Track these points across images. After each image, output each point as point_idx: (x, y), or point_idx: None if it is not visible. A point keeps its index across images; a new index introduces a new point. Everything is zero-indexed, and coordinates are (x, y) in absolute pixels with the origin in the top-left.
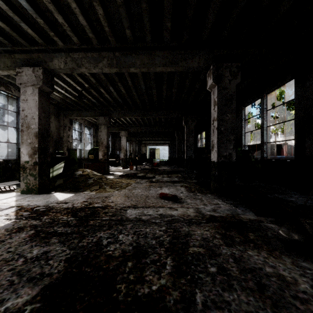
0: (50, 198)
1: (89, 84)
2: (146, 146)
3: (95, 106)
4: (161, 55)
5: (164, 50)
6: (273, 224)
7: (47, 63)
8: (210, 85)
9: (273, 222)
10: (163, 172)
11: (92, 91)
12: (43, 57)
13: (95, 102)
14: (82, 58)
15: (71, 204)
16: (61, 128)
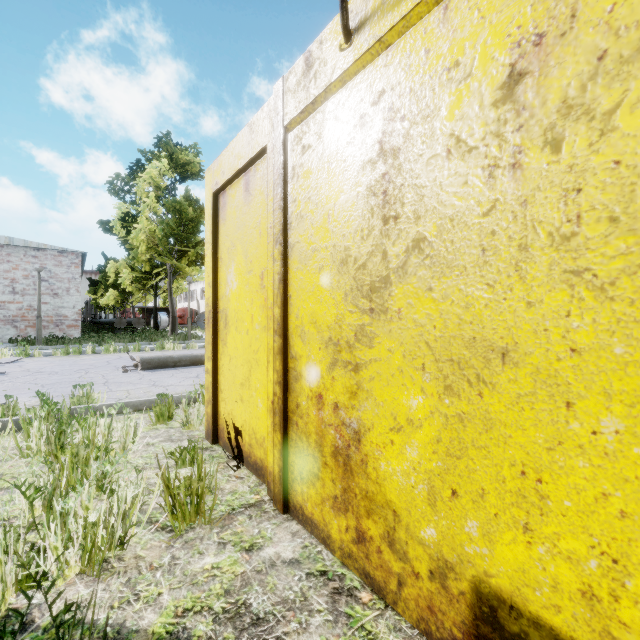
0: None
1: None
2: None
3: None
4: None
5: None
6: None
7: None
8: None
9: None
10: None
11: None
12: None
13: None
14: None
15: None
16: None
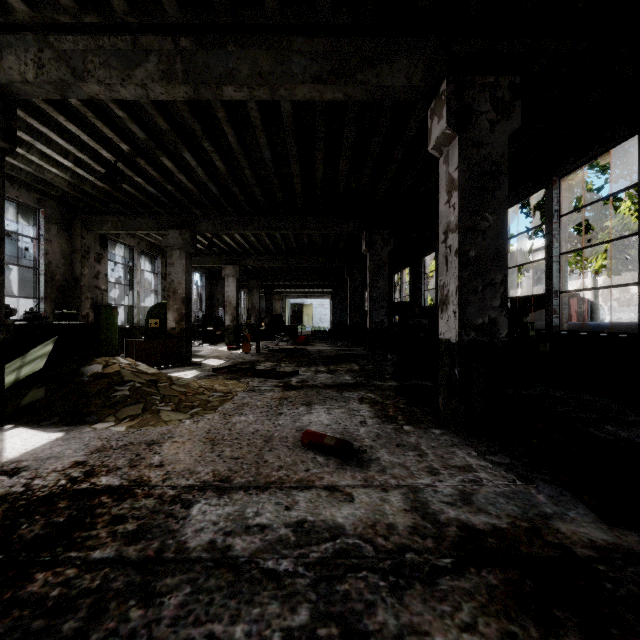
0: None
1: (132, 145)
2: (285, 300)
3: (158, 206)
4: (308, 50)
5: (316, 34)
6: None
7: None
8: (439, 138)
9: None
10: (318, 358)
11: (142, 163)
12: None
13: (156, 196)
14: (86, 52)
15: (27, 479)
16: (77, 256)
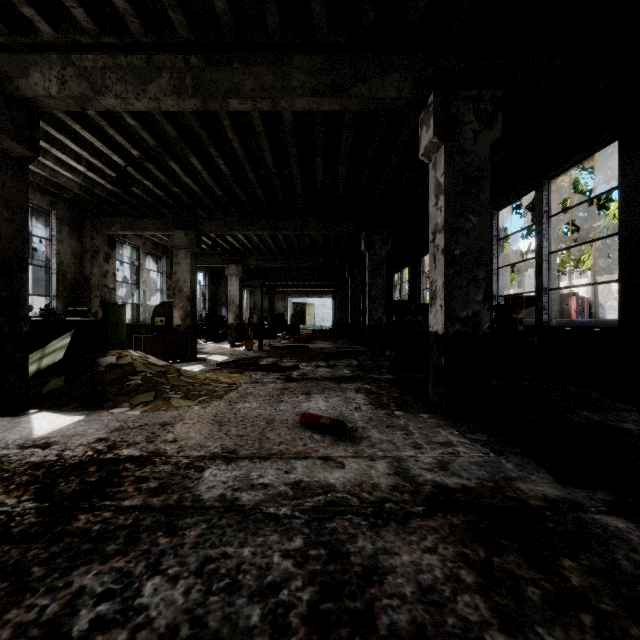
0: (12, 429)
1: (142, 151)
2: (287, 300)
3: (164, 207)
4: (306, 67)
5: (313, 52)
6: (618, 516)
7: (14, 81)
8: (427, 146)
9: (615, 508)
10: (319, 355)
11: (151, 167)
12: (2, 66)
13: (163, 198)
14: (105, 70)
15: (58, 450)
16: (87, 256)
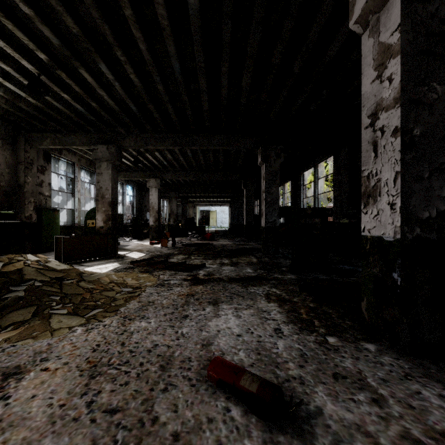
0: None
1: (50, 55)
2: (196, 207)
3: (88, 124)
4: None
5: None
6: None
7: None
8: (368, 2)
9: None
10: (222, 251)
11: (64, 76)
12: None
13: (85, 115)
14: None
15: None
16: (21, 166)
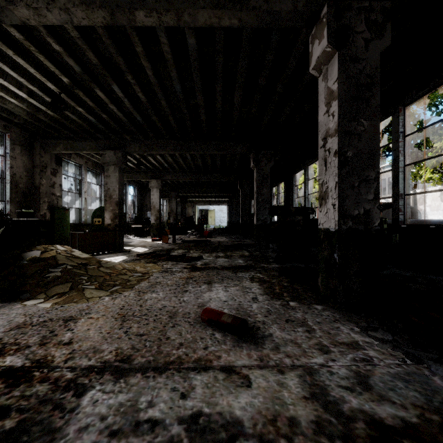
0: None
1: (71, 78)
2: (195, 206)
3: (97, 132)
4: None
5: None
6: None
7: None
8: (319, 58)
9: None
10: (218, 247)
11: (81, 94)
12: None
13: (95, 124)
14: None
15: None
16: (37, 170)
